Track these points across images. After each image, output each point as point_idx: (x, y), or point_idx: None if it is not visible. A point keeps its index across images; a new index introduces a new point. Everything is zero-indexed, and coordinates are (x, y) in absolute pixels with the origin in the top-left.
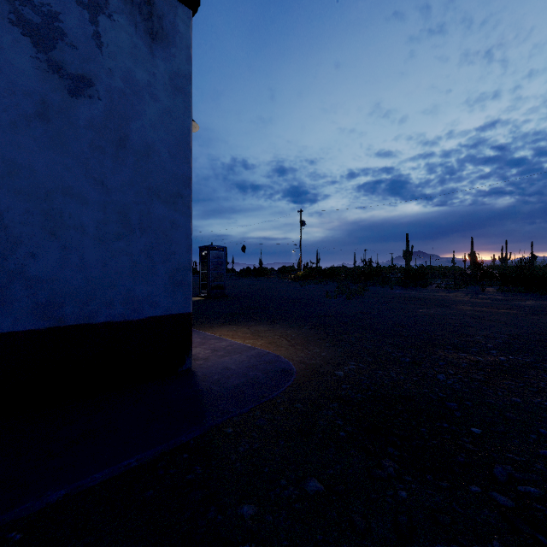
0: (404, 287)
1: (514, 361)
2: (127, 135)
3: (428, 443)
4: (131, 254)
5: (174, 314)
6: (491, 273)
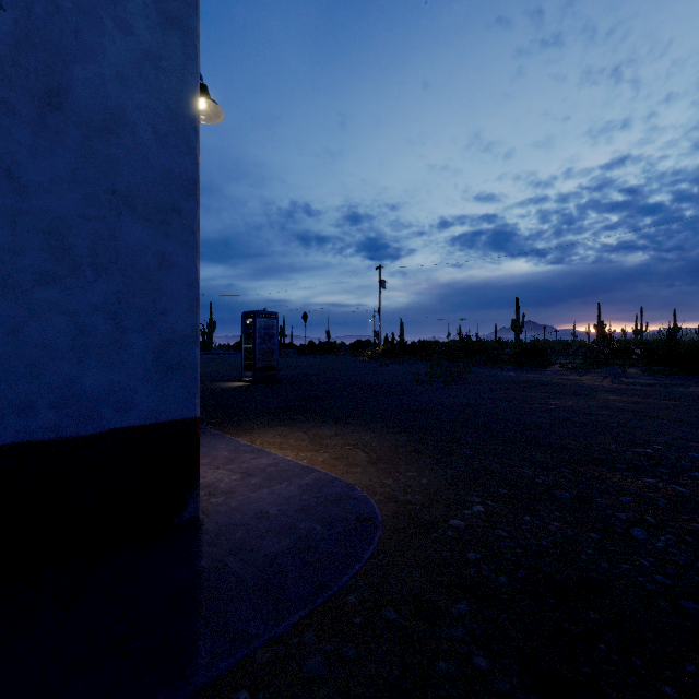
0: (518, 368)
1: None
2: (66, 87)
3: None
4: (73, 312)
5: (165, 422)
6: (628, 350)
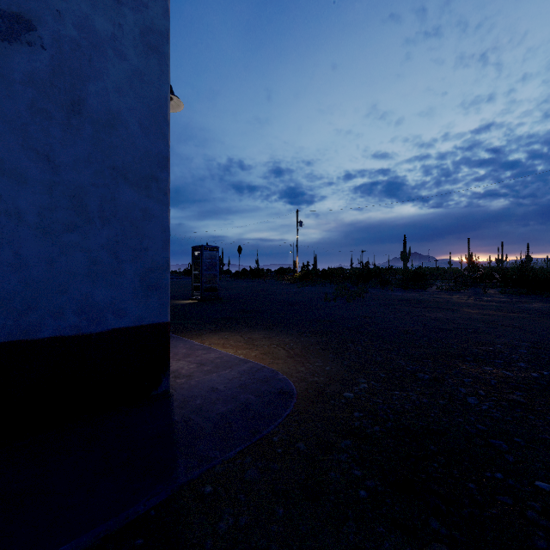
0: (404, 289)
1: (549, 376)
2: (83, 98)
3: (485, 511)
4: (88, 249)
5: (147, 325)
6: (490, 275)
